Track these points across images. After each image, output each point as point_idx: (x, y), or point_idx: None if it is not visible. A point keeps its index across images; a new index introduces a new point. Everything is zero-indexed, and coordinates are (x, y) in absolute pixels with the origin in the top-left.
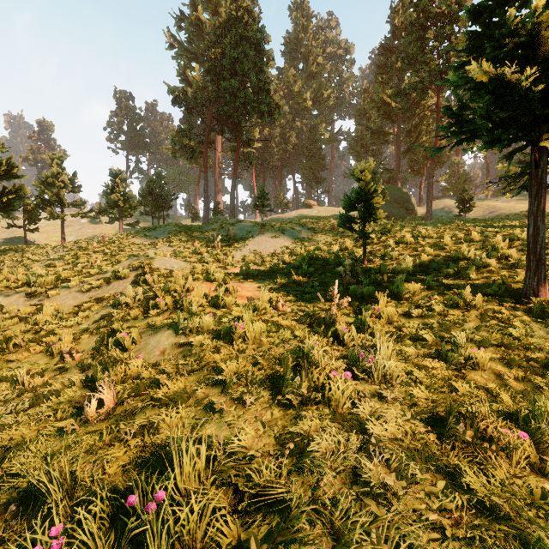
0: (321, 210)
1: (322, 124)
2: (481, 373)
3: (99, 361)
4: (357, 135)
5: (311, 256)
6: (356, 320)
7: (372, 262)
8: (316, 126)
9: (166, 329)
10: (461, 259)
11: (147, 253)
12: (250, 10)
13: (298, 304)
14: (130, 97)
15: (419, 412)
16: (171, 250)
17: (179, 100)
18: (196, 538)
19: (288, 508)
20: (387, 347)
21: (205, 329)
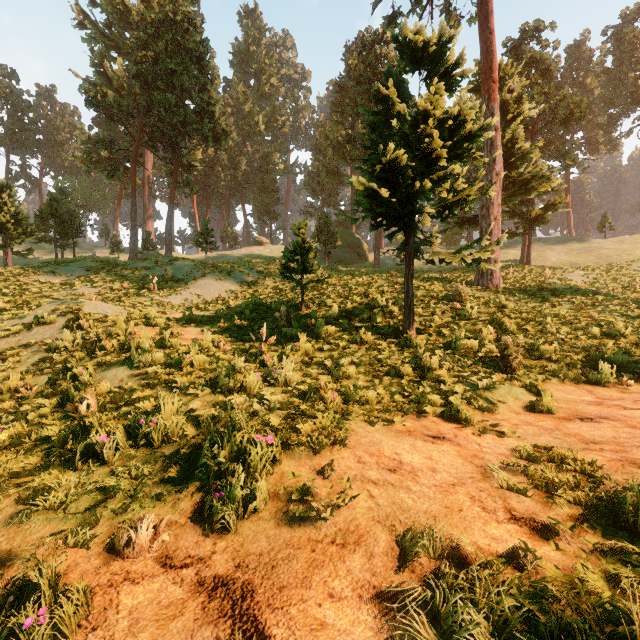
0: (274, 249)
1: (277, 153)
2: (351, 381)
3: (60, 391)
4: (313, 171)
5: (256, 302)
6: (281, 353)
7: (310, 308)
8: (270, 155)
9: (120, 365)
10: (377, 307)
11: (63, 294)
12: (190, 17)
13: (238, 344)
14: (13, 75)
15: (298, 394)
16: (95, 292)
17: (96, 102)
18: (175, 434)
19: (218, 422)
20: (298, 370)
21: (157, 363)
